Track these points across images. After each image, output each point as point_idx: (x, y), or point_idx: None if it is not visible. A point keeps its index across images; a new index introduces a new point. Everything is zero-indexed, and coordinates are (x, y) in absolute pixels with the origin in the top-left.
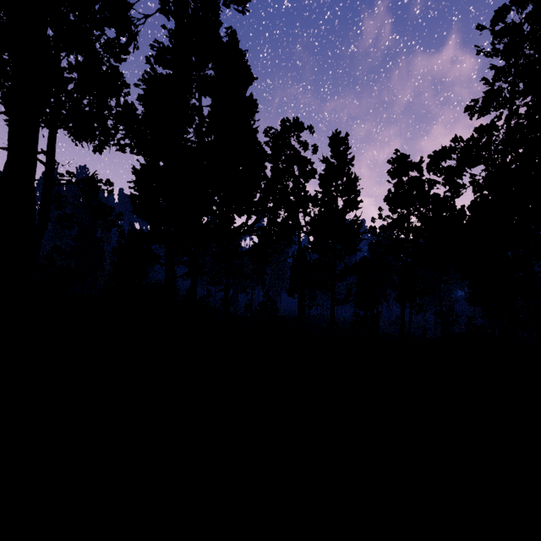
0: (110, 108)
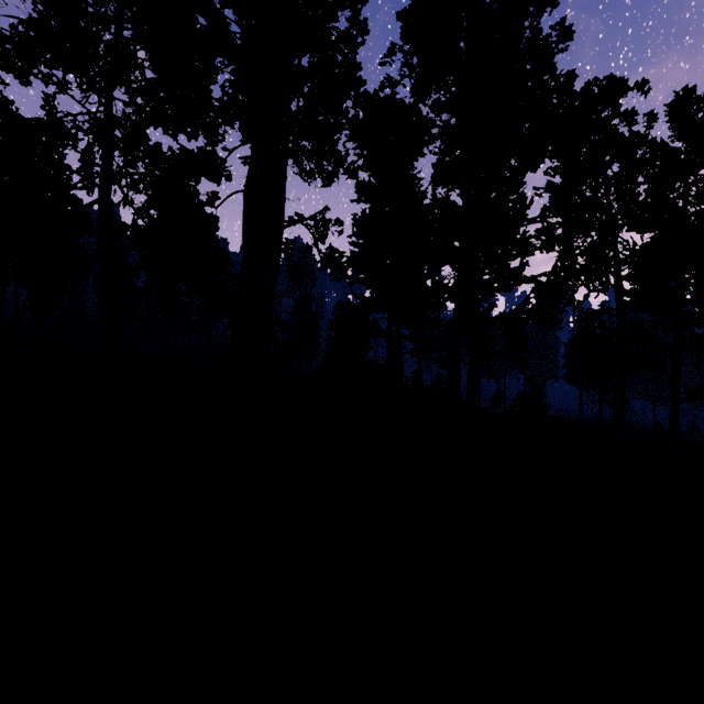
0: (346, 112)
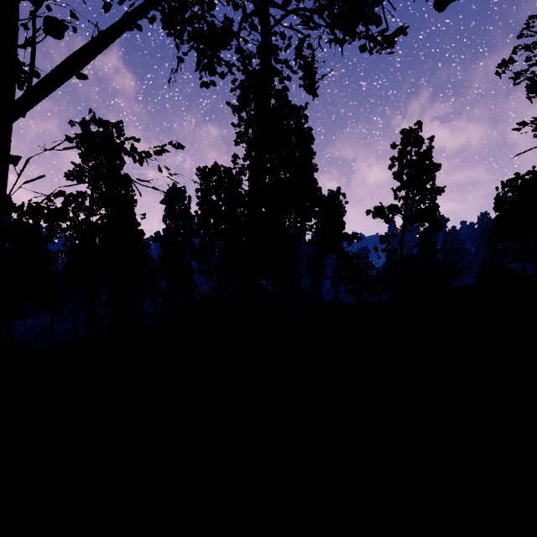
0: None
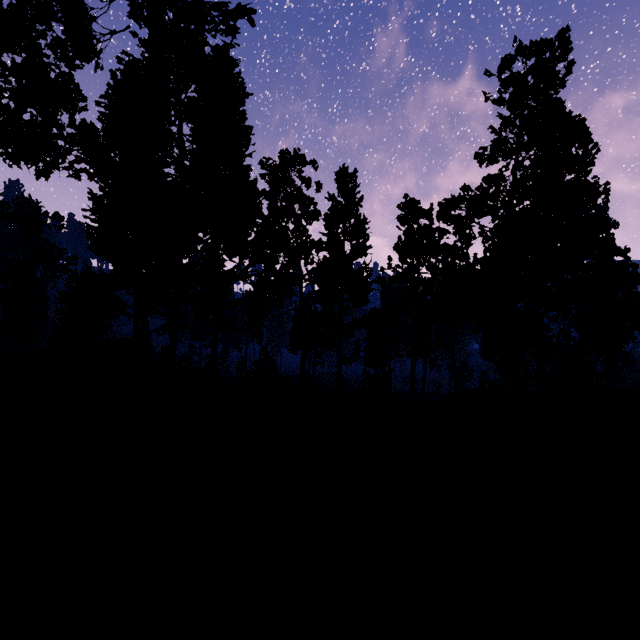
0: (61, 127)
